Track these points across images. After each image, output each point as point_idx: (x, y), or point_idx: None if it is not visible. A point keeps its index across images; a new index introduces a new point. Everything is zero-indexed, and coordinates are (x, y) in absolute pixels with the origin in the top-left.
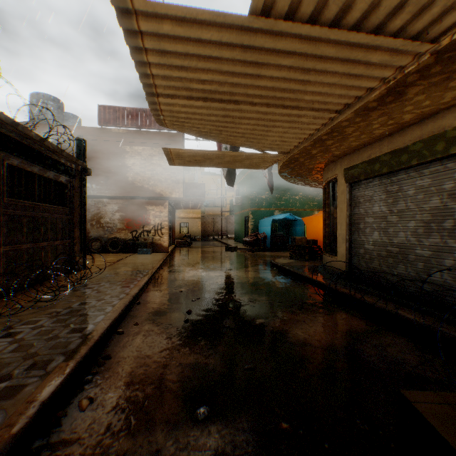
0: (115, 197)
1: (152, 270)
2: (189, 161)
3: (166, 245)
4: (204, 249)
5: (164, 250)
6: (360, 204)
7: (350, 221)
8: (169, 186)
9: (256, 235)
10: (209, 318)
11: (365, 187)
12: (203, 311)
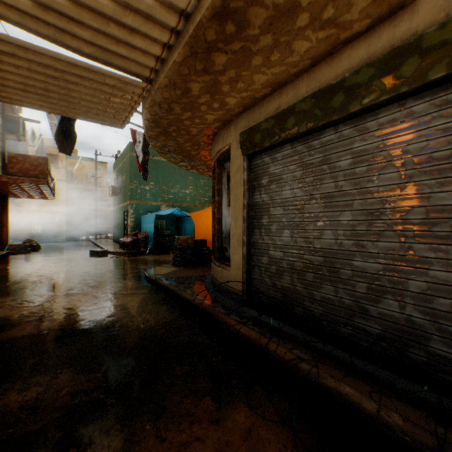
0: None
1: None
2: None
3: None
4: (59, 255)
5: None
6: (263, 188)
7: (249, 214)
8: None
9: (137, 234)
10: None
11: (271, 161)
12: None
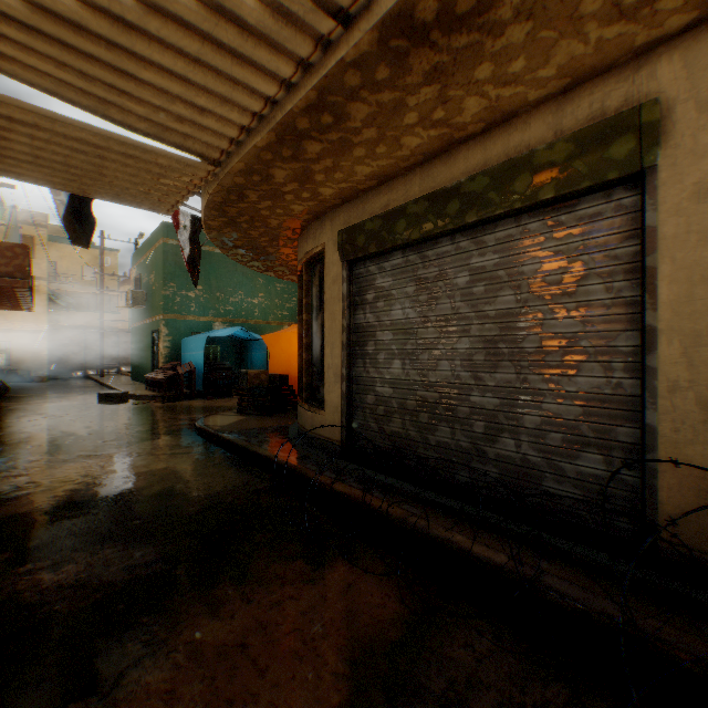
0: None
1: None
2: None
3: None
4: (43, 401)
5: None
6: (368, 305)
7: (350, 340)
8: None
9: (175, 368)
10: None
11: (378, 271)
12: None
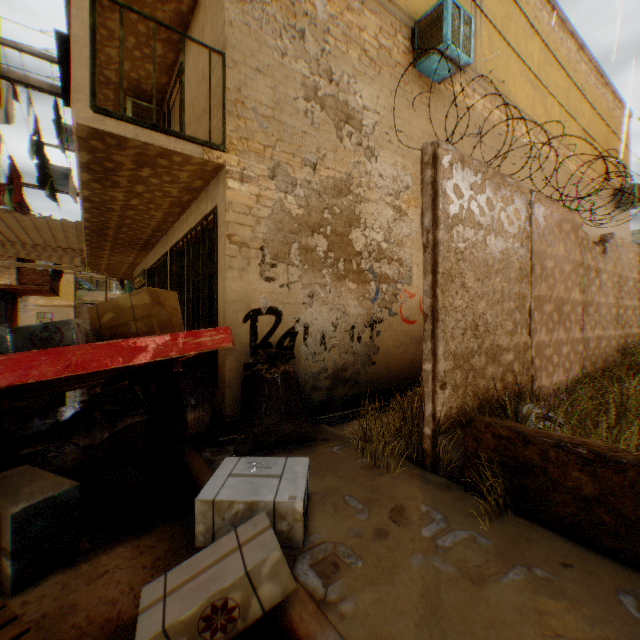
0: None
1: None
2: None
3: None
4: None
5: None
6: None
7: None
8: None
9: None
10: None
11: None
12: None
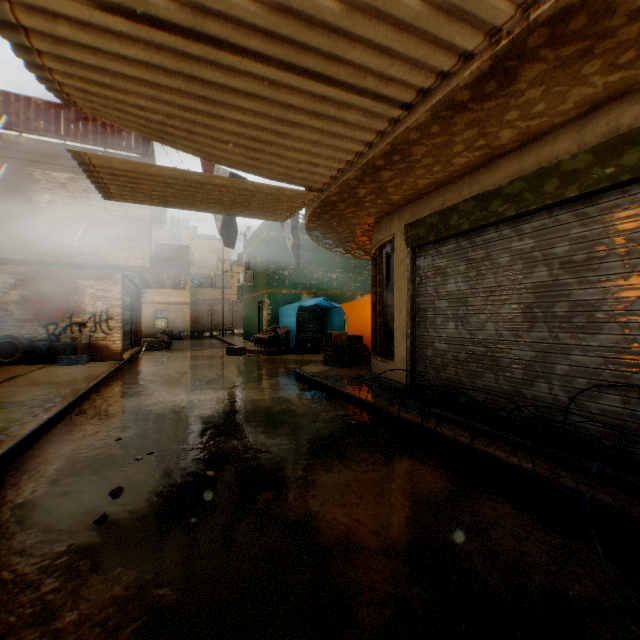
0: (10, 260)
1: (70, 397)
2: (143, 192)
3: (118, 348)
4: (192, 352)
5: (115, 357)
6: (428, 280)
7: (414, 307)
8: (125, 246)
9: (274, 330)
10: (160, 503)
11: (436, 254)
12: (151, 485)
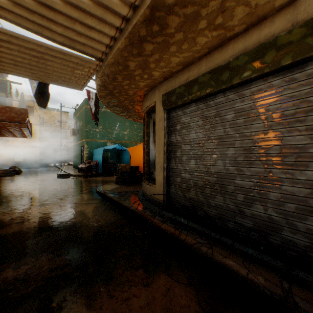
0: None
1: None
2: None
3: None
4: (35, 177)
5: None
6: (177, 132)
7: (168, 149)
8: None
9: (90, 162)
10: None
11: (183, 114)
12: None
